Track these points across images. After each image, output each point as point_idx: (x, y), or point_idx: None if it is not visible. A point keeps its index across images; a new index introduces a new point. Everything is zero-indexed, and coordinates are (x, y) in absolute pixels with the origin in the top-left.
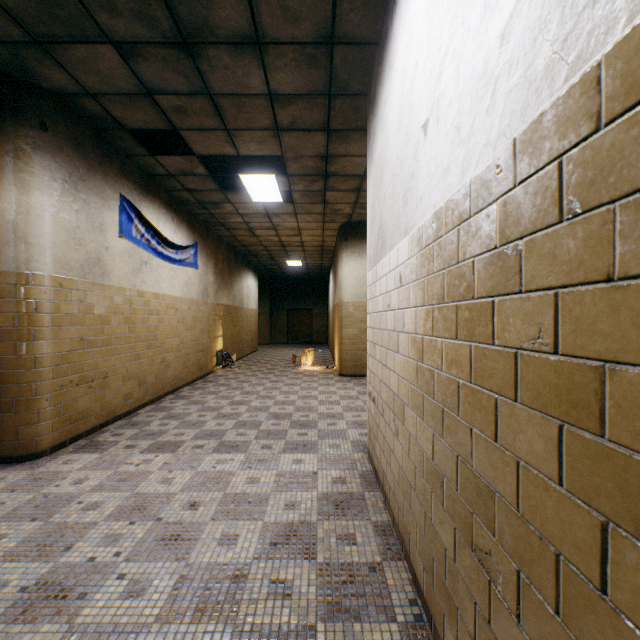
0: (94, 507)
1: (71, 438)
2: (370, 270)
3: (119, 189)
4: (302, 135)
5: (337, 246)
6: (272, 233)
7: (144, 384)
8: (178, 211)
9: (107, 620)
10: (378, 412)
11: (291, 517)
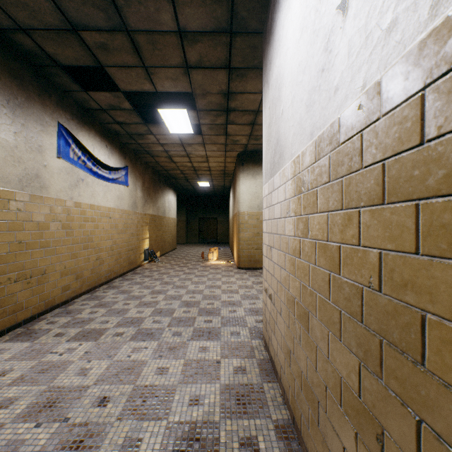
0: (7, 404)
1: (9, 327)
2: (266, 182)
3: (57, 118)
4: (208, 73)
5: (236, 170)
6: (186, 160)
7: (81, 278)
8: (111, 140)
9: None
10: (275, 309)
11: (195, 415)
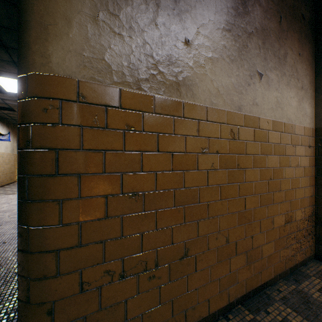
0: None
1: None
2: None
3: None
4: None
5: None
6: None
7: None
8: (3, 121)
9: (16, 203)
10: None
11: None
